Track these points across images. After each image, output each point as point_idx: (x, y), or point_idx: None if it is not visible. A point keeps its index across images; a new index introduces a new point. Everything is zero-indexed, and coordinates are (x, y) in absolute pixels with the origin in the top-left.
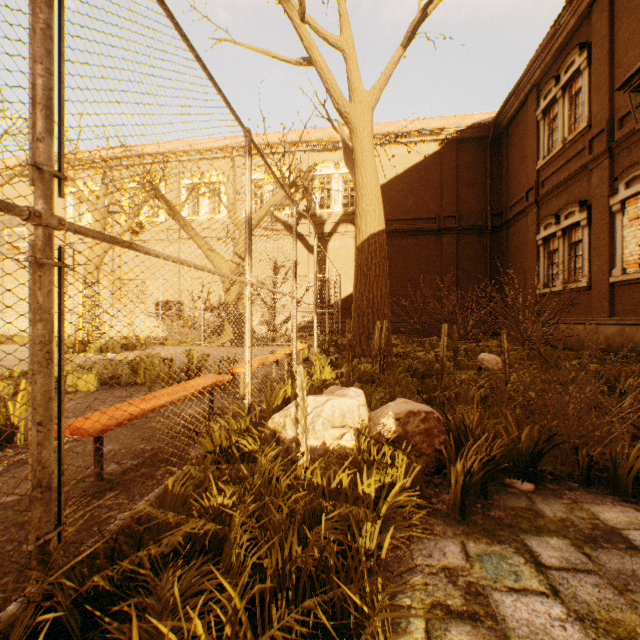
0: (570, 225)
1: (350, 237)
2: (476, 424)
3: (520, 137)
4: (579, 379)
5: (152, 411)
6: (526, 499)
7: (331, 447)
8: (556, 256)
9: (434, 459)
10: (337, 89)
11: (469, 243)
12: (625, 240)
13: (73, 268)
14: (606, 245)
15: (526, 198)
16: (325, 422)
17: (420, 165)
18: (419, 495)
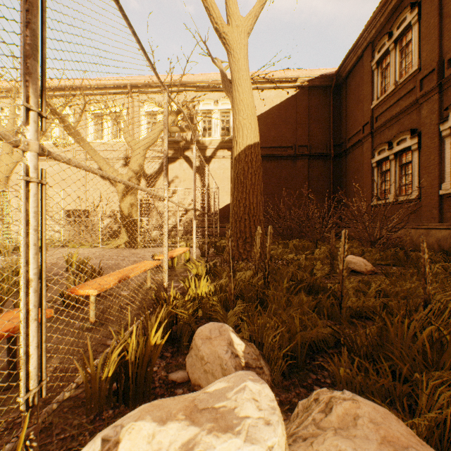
0: (402, 150)
1: (226, 160)
2: None
3: (357, 85)
4: None
5: None
6: None
7: None
8: (388, 175)
9: None
10: (216, 8)
11: (317, 166)
12: None
13: None
14: (436, 164)
15: (362, 131)
16: None
17: (280, 105)
18: None
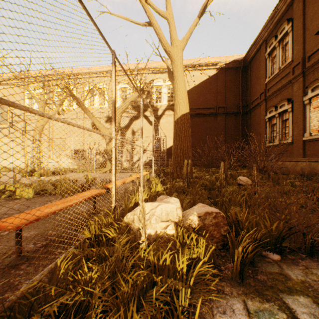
0: (282, 111)
1: (171, 117)
2: (245, 220)
3: (257, 67)
4: (292, 190)
5: (54, 212)
6: (277, 266)
7: (160, 234)
8: (275, 127)
9: (221, 240)
10: (164, 38)
11: (231, 120)
12: (311, 118)
13: (25, 132)
14: (301, 121)
15: (260, 98)
16: (157, 218)
17: (206, 81)
18: (213, 264)
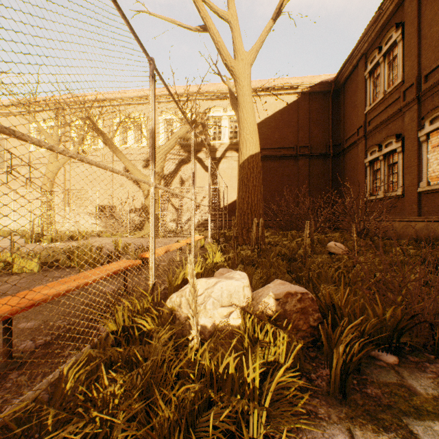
0: (389, 151)
1: (234, 160)
2: (345, 304)
3: (353, 91)
4: (406, 261)
5: (63, 294)
6: (395, 373)
7: (220, 324)
8: (379, 174)
9: (309, 334)
10: (225, 49)
11: (317, 165)
12: (429, 161)
13: (30, 180)
14: (415, 165)
15: (357, 133)
16: (215, 302)
17: (283, 110)
18: (299, 370)
